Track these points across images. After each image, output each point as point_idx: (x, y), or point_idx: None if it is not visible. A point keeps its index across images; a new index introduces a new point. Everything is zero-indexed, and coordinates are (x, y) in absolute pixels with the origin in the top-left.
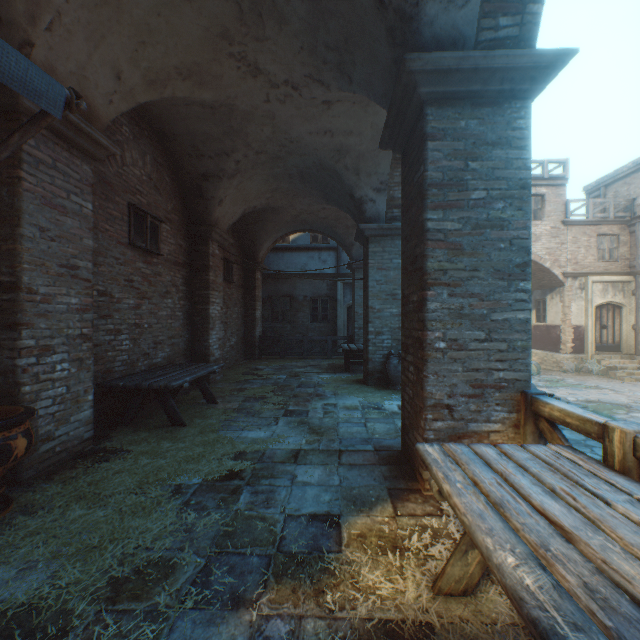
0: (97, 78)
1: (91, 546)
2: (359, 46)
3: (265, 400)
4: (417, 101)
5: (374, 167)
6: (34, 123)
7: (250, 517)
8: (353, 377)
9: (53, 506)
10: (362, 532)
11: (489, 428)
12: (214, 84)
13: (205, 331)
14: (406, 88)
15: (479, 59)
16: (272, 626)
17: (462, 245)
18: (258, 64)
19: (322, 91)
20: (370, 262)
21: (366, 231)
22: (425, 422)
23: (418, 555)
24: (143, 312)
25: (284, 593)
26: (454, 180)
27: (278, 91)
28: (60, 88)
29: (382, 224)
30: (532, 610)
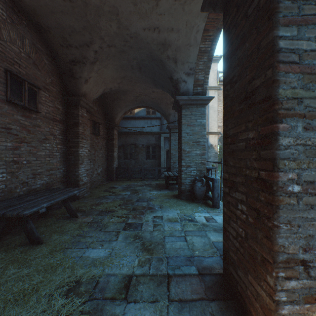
0: None
1: None
2: None
3: (112, 213)
4: None
5: (186, 57)
6: None
7: None
8: (171, 193)
9: None
10: None
11: None
12: None
13: (76, 165)
14: None
15: None
16: None
17: None
18: None
19: None
20: (183, 121)
21: (180, 101)
22: (276, 281)
23: None
24: (21, 152)
25: None
26: None
27: None
28: None
29: (191, 96)
30: None
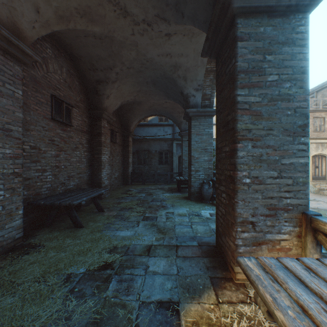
0: (22, 10)
1: None
2: None
3: (132, 210)
4: (230, 15)
5: (195, 76)
6: None
7: (114, 304)
8: (182, 195)
9: None
10: (195, 320)
11: (280, 237)
12: (100, 21)
13: (99, 170)
14: (223, 6)
15: None
16: None
17: (261, 112)
18: (126, 8)
19: (165, 26)
20: (192, 131)
21: (190, 113)
22: (236, 233)
23: None
24: (61, 159)
25: None
26: (256, 68)
27: (139, 27)
28: None
29: (199, 109)
30: None
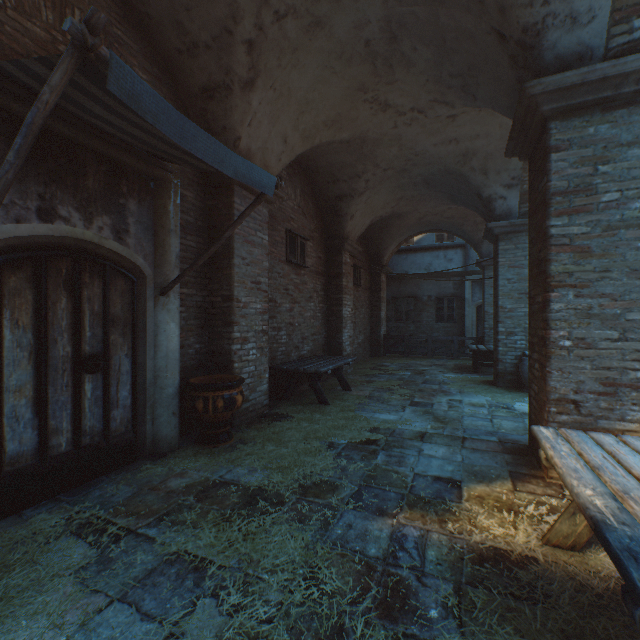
0: (273, 146)
1: (284, 466)
2: (482, 71)
3: (392, 391)
4: (539, 118)
5: (504, 164)
6: (258, 201)
7: (386, 469)
8: (481, 378)
9: (255, 442)
10: (480, 495)
11: (623, 427)
12: (351, 125)
13: (338, 329)
14: (527, 108)
15: (607, 69)
16: (407, 529)
17: (590, 247)
18: (387, 101)
19: (446, 110)
20: (500, 260)
21: (495, 229)
22: (548, 414)
23: (532, 518)
24: (294, 314)
25: (415, 516)
26: (581, 186)
27: (404, 117)
28: (273, 179)
29: (514, 220)
30: (591, 512)
